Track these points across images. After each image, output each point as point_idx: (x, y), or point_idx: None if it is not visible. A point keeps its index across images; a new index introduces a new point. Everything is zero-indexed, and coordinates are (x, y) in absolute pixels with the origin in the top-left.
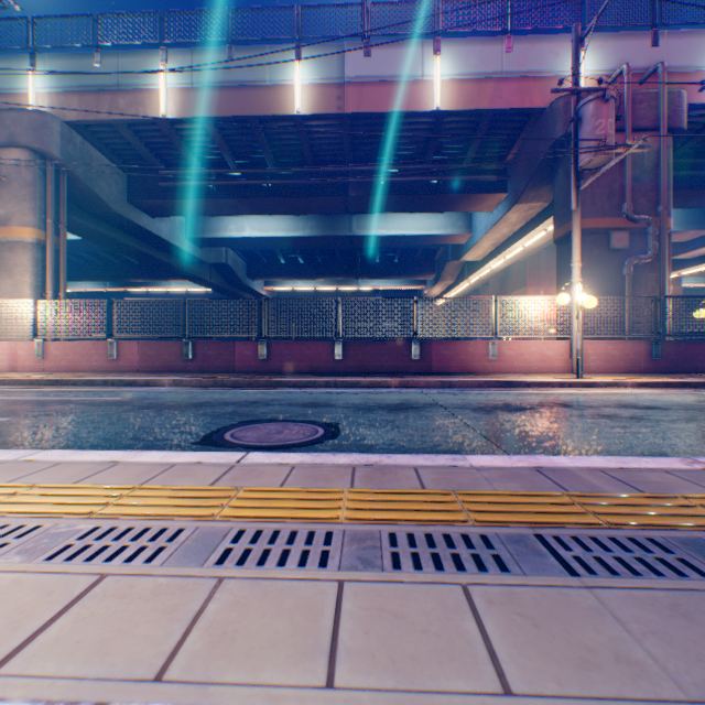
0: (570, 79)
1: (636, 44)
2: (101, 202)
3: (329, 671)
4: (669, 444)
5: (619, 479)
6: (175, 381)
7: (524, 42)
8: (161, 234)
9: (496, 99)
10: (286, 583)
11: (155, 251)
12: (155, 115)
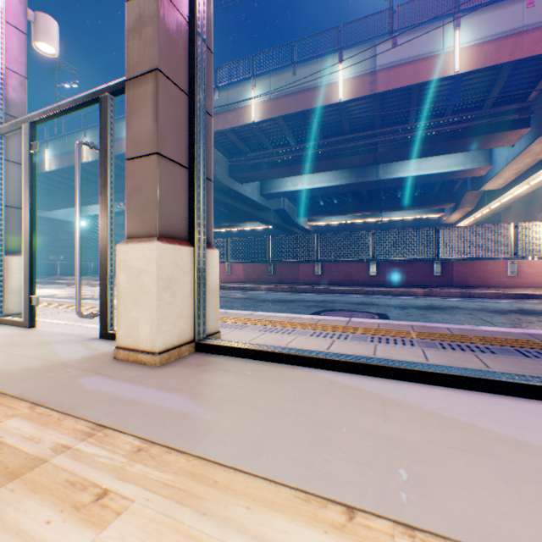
0: None
1: None
2: (216, 179)
3: (426, 359)
4: None
5: None
6: (267, 288)
7: None
8: (246, 194)
9: (515, 51)
10: (400, 347)
11: (241, 205)
12: (248, 121)
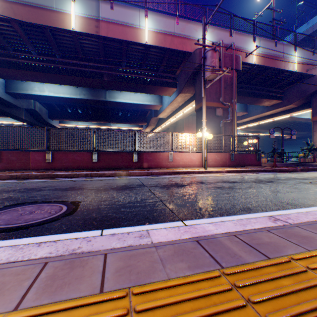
0: (201, 42)
1: (225, 34)
2: None
3: None
4: (249, 202)
5: (249, 244)
6: None
7: (184, 22)
8: None
9: (172, 44)
10: None
11: None
12: None
